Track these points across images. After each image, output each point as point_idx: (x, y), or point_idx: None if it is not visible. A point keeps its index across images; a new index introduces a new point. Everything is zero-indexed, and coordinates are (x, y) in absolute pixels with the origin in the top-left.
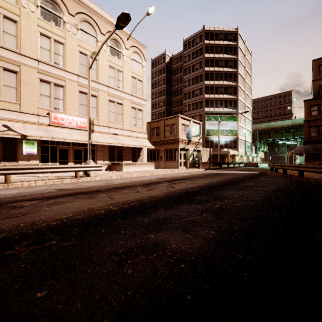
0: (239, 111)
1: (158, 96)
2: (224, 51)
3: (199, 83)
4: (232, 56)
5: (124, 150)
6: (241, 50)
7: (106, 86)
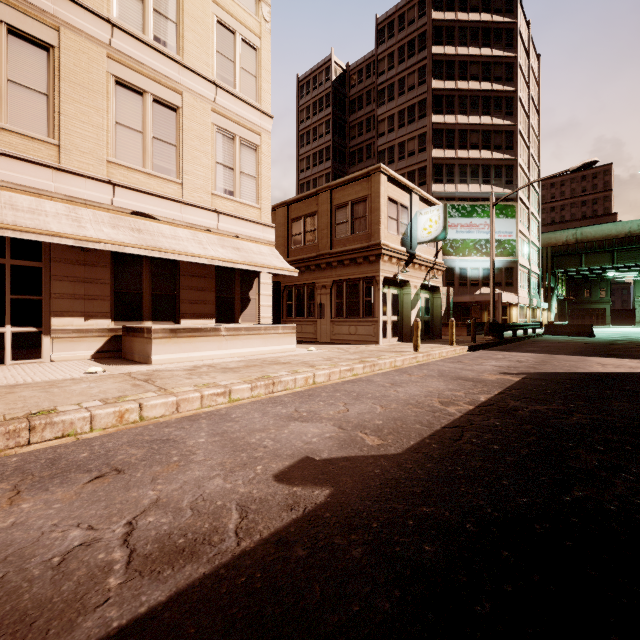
0: (519, 193)
1: (313, 165)
2: (482, 40)
3: (417, 122)
4: (503, 51)
5: (182, 278)
6: (522, 40)
7: (102, 18)
